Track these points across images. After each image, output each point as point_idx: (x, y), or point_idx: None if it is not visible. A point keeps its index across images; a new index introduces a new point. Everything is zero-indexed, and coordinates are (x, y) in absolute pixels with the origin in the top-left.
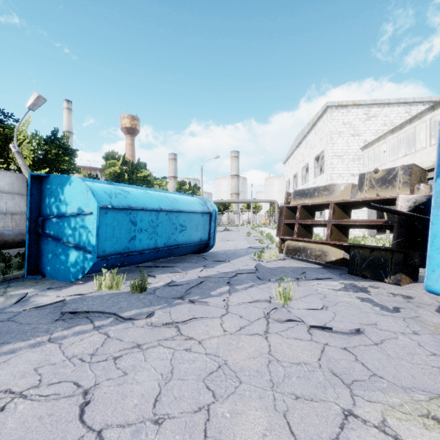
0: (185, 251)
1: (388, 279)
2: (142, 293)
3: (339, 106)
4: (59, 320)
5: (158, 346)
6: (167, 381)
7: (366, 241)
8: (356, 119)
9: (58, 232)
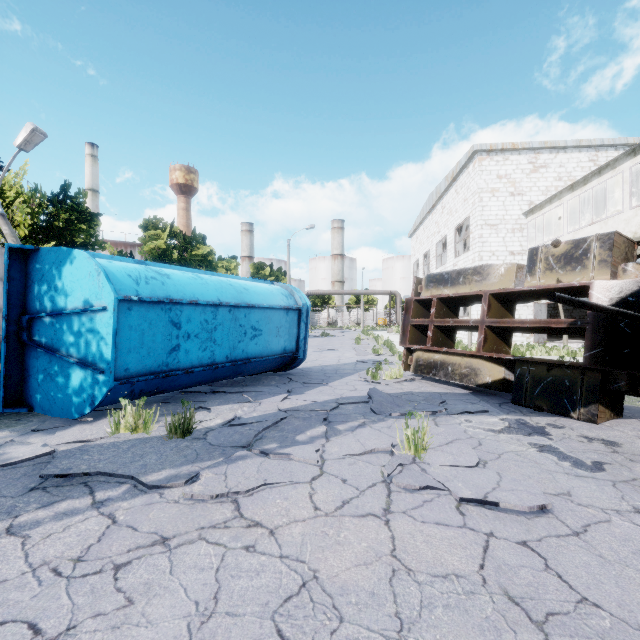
0: (261, 367)
1: (577, 413)
2: (185, 438)
3: (493, 152)
4: (36, 488)
5: (198, 541)
6: (205, 618)
7: (533, 352)
8: (517, 171)
9: (54, 338)
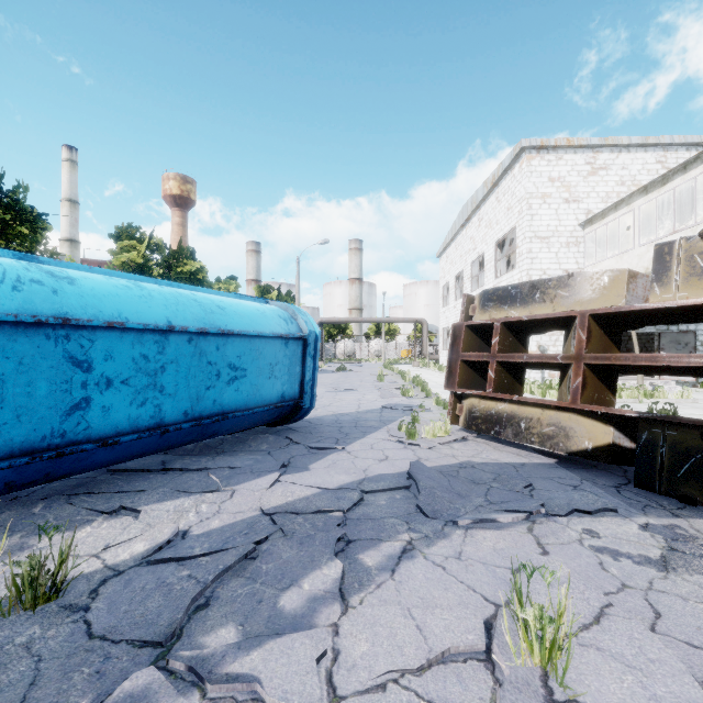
0: (246, 424)
1: None
2: (44, 607)
3: (544, 149)
4: None
5: None
6: None
7: None
8: (572, 173)
9: None
